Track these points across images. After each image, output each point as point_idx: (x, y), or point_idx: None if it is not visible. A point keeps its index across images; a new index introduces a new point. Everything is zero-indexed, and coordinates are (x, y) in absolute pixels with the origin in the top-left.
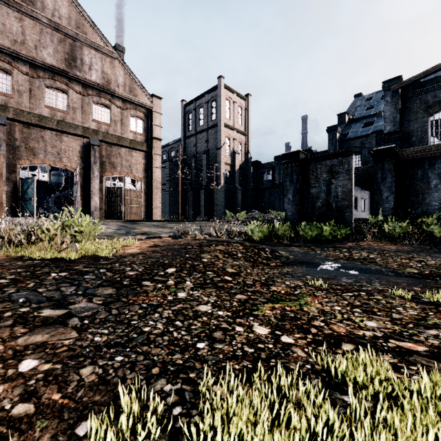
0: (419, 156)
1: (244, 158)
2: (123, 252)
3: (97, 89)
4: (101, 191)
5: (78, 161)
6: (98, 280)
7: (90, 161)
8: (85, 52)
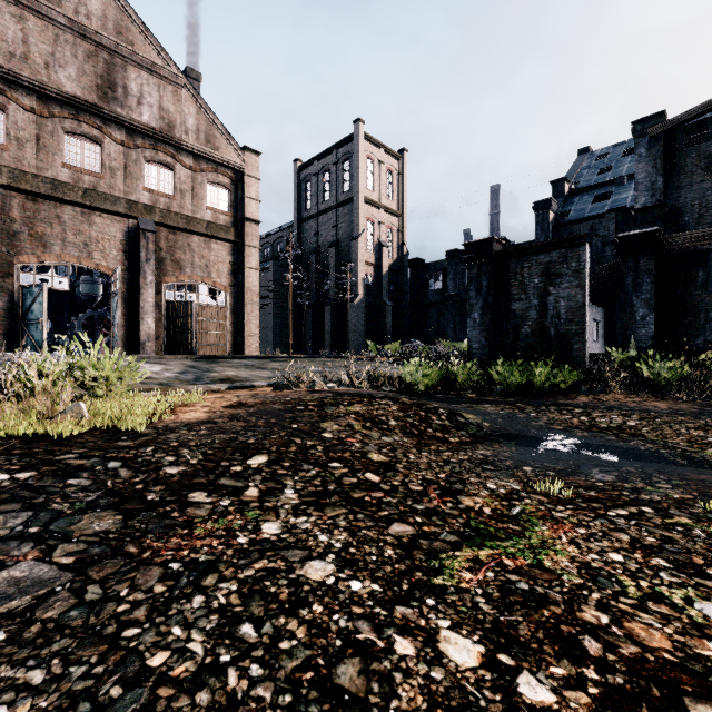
0: (701, 246)
1: (396, 254)
2: (174, 419)
3: (151, 137)
4: (158, 308)
5: (120, 258)
6: (94, 490)
7: (140, 258)
8: (131, 75)
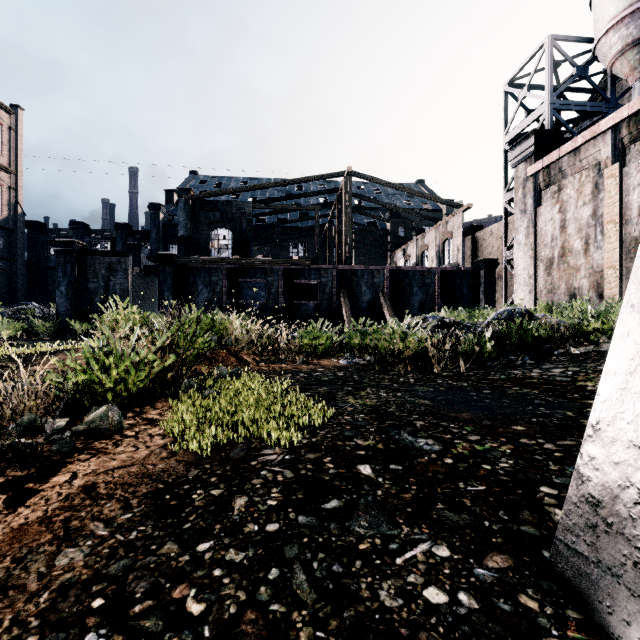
0: (191, 265)
1: (8, 211)
2: None
3: None
4: None
5: None
6: None
7: None
8: None
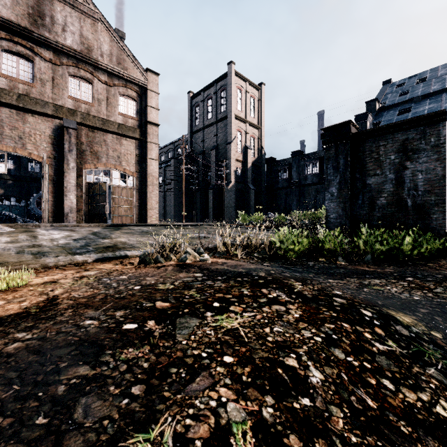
0: None
1: (257, 154)
2: None
3: (74, 57)
4: (80, 188)
5: (49, 149)
6: None
7: (64, 148)
8: (57, 8)
